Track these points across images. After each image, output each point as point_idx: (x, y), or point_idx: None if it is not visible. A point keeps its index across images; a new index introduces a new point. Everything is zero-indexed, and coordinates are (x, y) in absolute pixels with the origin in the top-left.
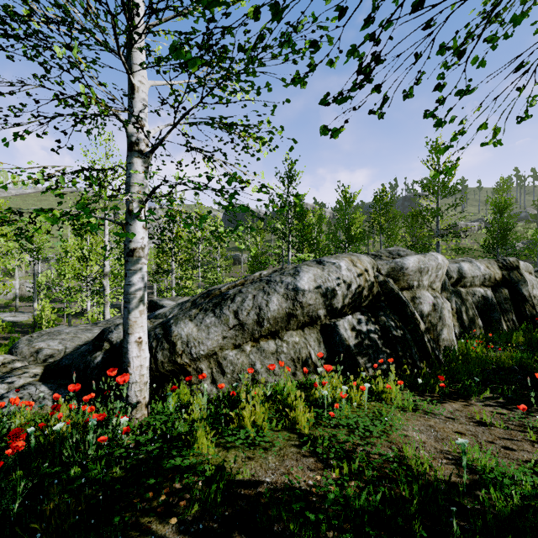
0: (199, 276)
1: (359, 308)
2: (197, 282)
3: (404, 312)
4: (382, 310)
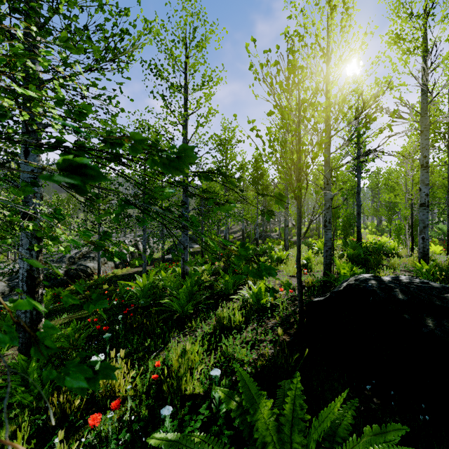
0: None
1: None
2: None
3: None
4: None
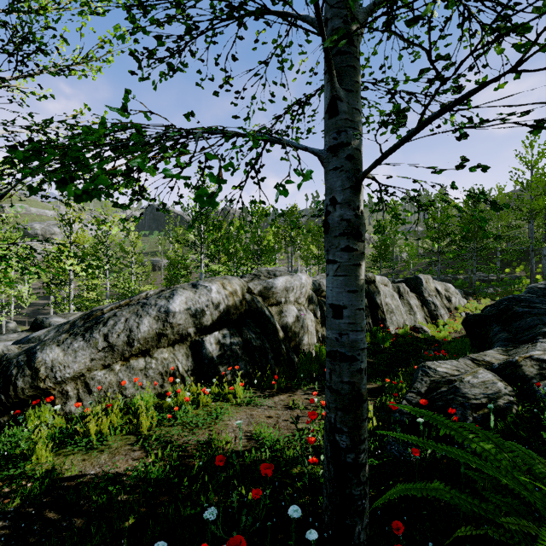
0: (107, 285)
1: (227, 325)
2: (105, 292)
3: (266, 325)
4: (246, 325)
